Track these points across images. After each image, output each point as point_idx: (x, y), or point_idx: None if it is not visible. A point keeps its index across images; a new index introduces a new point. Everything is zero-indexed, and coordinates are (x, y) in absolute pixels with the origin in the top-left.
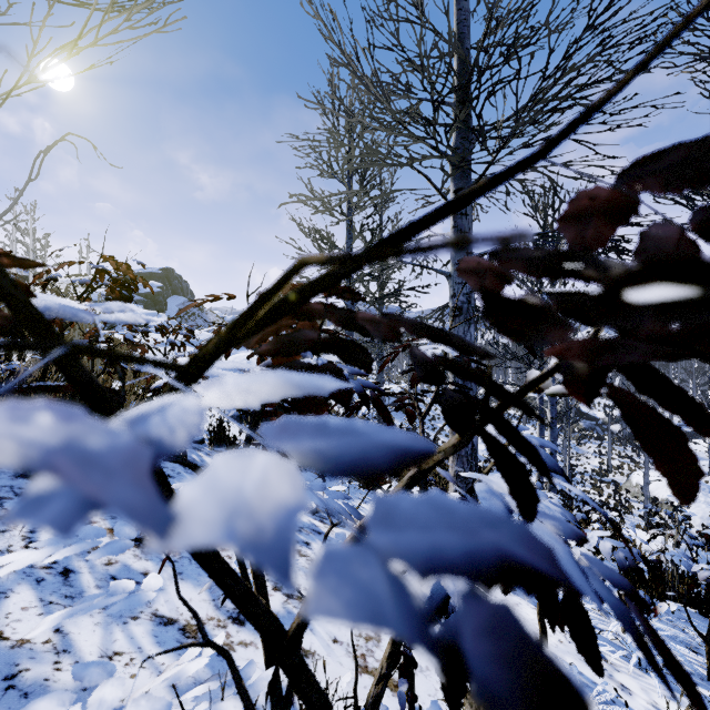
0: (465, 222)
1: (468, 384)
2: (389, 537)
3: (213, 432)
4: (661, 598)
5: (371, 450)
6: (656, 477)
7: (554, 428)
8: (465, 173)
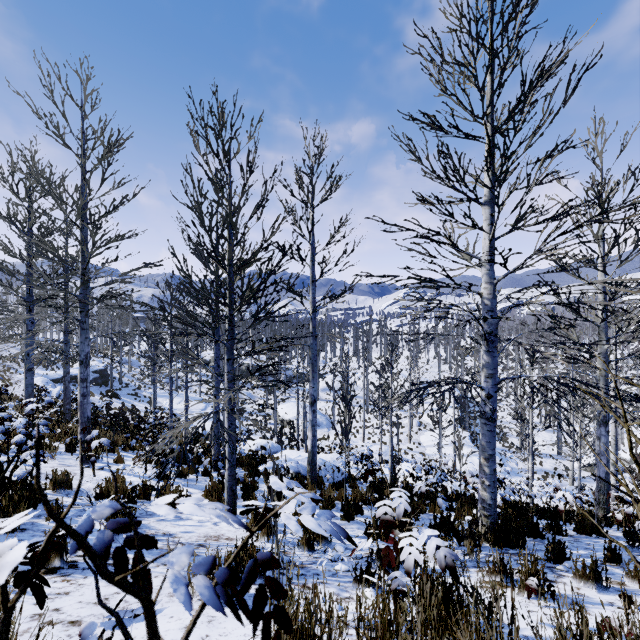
0: (85, 325)
1: (86, 392)
2: (4, 431)
3: None
4: (196, 463)
5: (4, 429)
6: (287, 407)
7: (171, 396)
8: (85, 305)
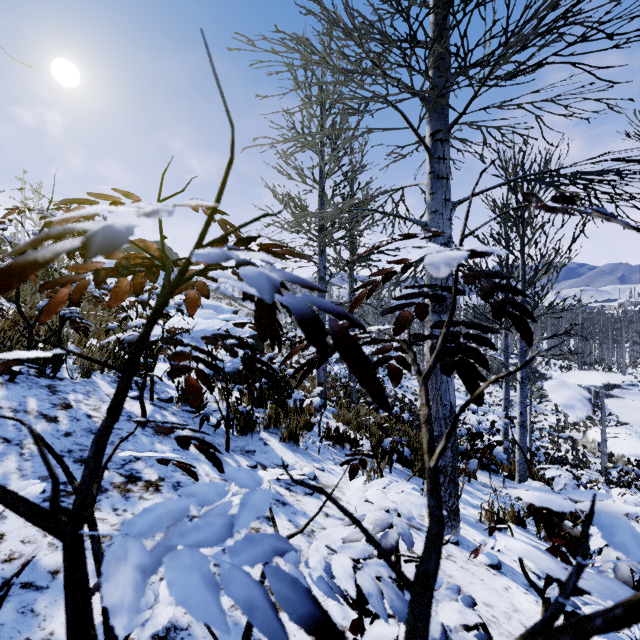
0: (443, 167)
1: None
2: None
3: (181, 390)
4: None
5: None
6: (611, 434)
7: (524, 388)
8: (442, 114)
